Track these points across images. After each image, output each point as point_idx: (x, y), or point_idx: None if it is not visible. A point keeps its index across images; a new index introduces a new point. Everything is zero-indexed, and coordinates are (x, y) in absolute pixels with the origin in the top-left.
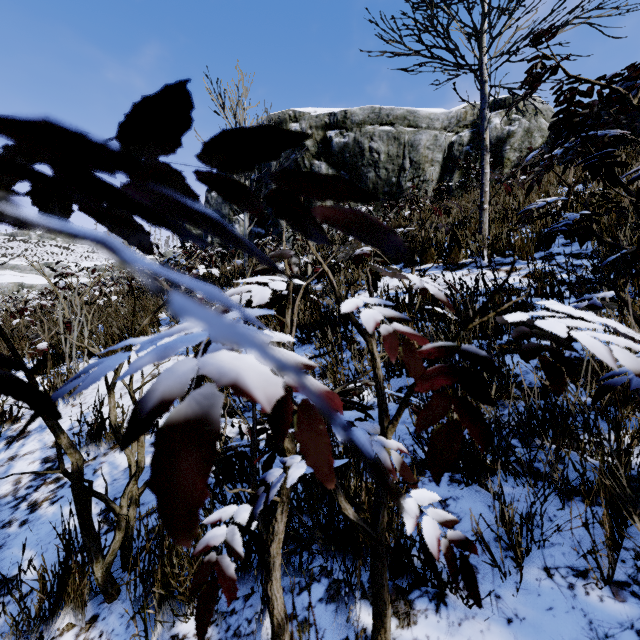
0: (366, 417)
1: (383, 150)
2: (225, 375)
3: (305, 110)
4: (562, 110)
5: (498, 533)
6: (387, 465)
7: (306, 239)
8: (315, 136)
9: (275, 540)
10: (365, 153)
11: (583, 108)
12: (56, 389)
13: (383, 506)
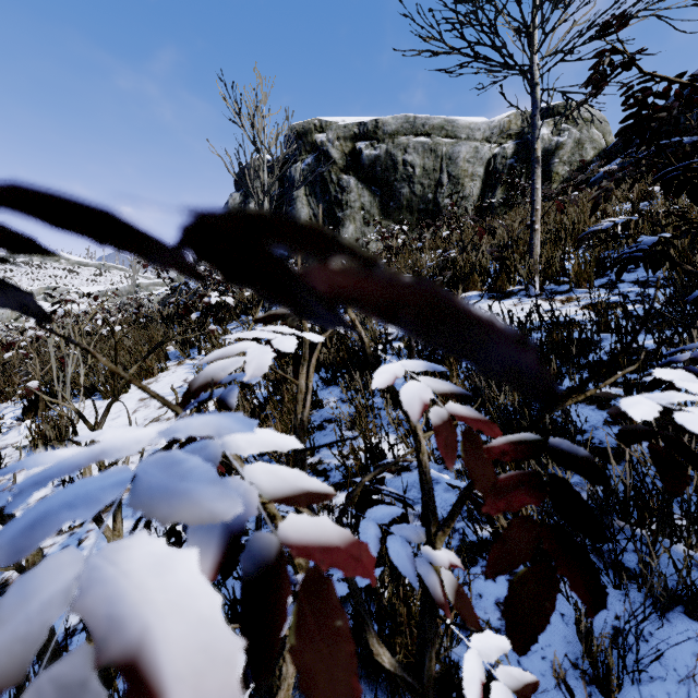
0: (405, 505)
1: (418, 163)
2: (118, 629)
3: (332, 119)
4: (633, 114)
5: (585, 674)
6: (437, 597)
7: (302, 319)
8: (343, 148)
9: (282, 687)
10: (398, 167)
11: (658, 111)
12: (45, 436)
13: (430, 645)
